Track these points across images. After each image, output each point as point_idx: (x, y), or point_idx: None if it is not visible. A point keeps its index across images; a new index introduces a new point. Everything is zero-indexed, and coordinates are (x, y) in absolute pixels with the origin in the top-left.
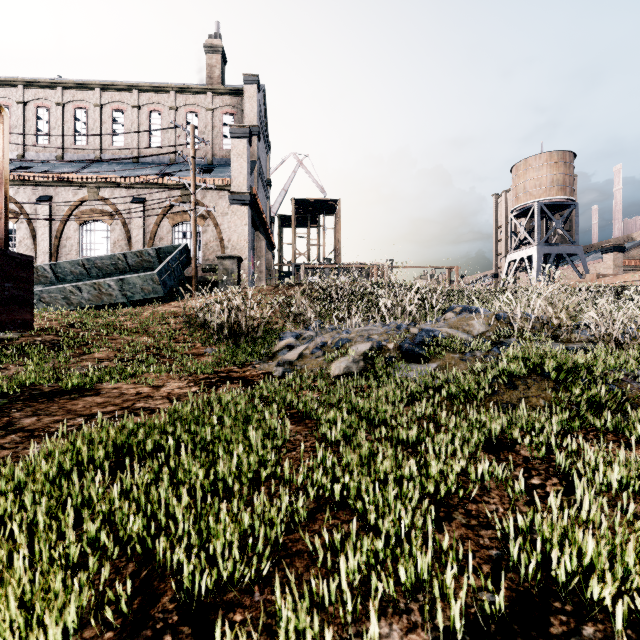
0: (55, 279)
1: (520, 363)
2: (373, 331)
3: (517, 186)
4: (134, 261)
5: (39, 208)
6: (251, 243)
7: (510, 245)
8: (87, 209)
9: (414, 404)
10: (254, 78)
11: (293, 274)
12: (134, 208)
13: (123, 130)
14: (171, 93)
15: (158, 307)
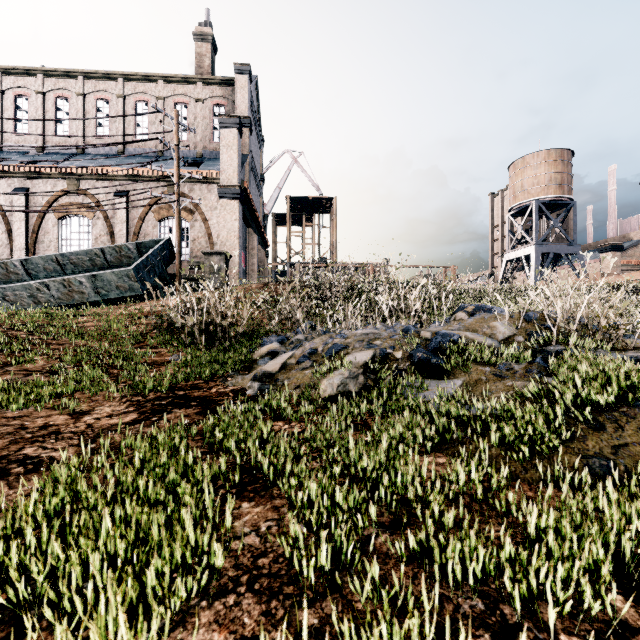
0: (27, 276)
1: (598, 386)
2: (375, 335)
3: (515, 184)
4: (113, 257)
5: (14, 201)
6: (242, 240)
7: (507, 244)
8: (67, 202)
9: (442, 449)
10: (245, 67)
11: (288, 273)
12: (112, 199)
13: (108, 121)
14: (158, 82)
15: (132, 306)
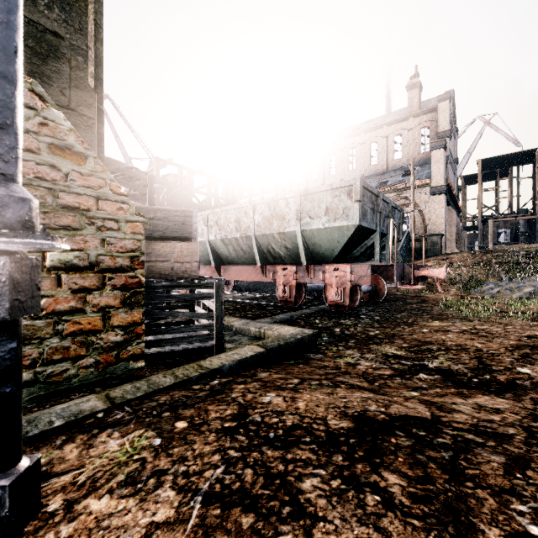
0: None
1: None
2: (537, 283)
3: None
4: None
5: None
6: None
7: None
8: None
9: None
10: (446, 96)
11: (479, 229)
12: None
13: (354, 159)
14: (384, 127)
15: None
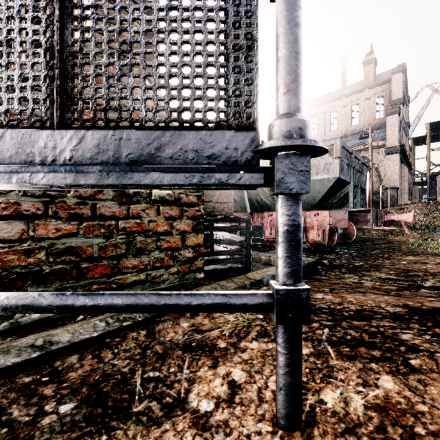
0: None
1: None
2: None
3: None
4: None
5: None
6: None
7: None
8: None
9: None
10: (399, 68)
11: (427, 184)
12: None
13: (316, 126)
14: (342, 99)
15: None
